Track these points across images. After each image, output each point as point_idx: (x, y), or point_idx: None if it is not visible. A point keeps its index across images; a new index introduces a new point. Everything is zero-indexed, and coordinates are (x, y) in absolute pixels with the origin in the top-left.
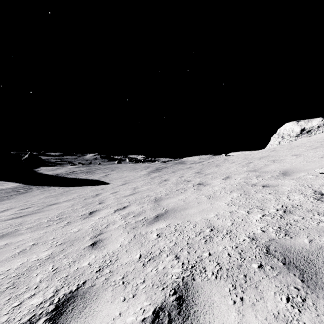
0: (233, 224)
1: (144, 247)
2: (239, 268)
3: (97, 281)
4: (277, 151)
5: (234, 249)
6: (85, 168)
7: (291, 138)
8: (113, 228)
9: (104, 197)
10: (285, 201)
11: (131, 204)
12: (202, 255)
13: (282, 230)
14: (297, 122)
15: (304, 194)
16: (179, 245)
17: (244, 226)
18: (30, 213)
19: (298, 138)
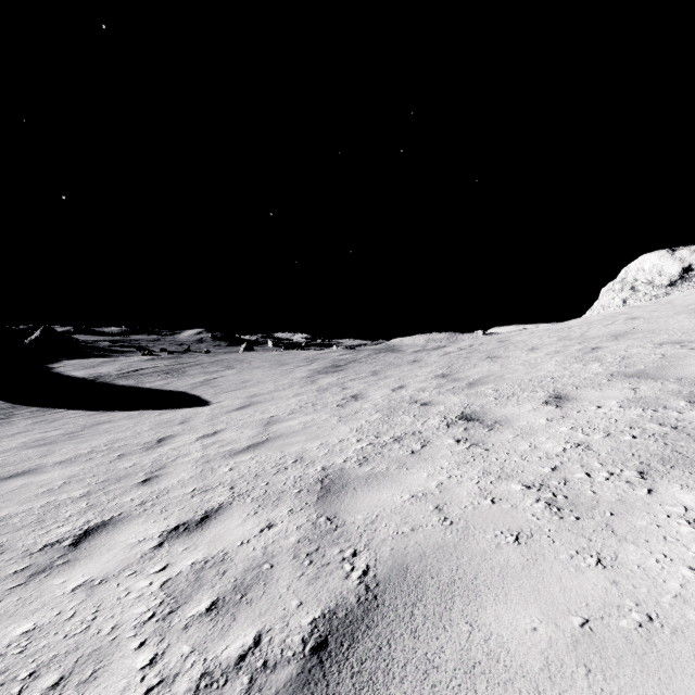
0: None
1: None
2: None
3: None
4: (648, 318)
5: None
6: (167, 363)
7: (656, 290)
8: None
9: (175, 451)
10: None
11: (237, 499)
12: None
13: None
14: (673, 252)
15: None
16: None
17: None
18: None
19: (674, 290)
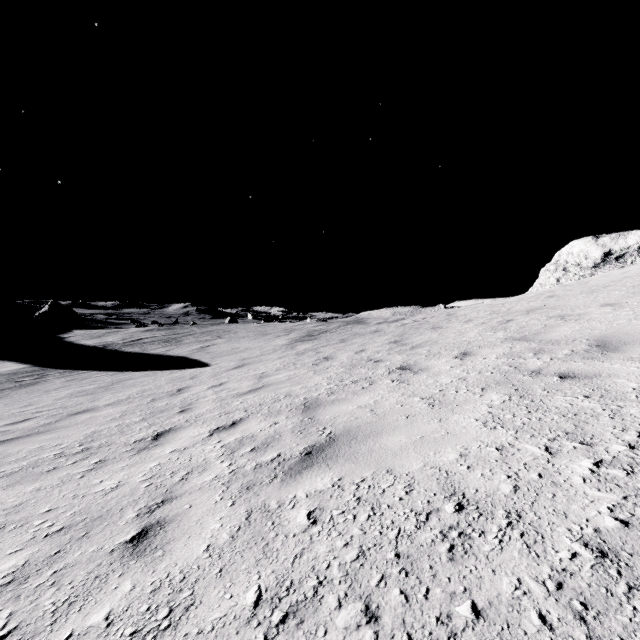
0: (519, 488)
1: (271, 559)
2: None
3: None
4: (560, 296)
5: (553, 596)
6: (164, 333)
7: (584, 271)
8: (198, 485)
9: (194, 395)
10: None
11: (251, 415)
12: (453, 615)
13: None
14: (596, 239)
15: None
16: (374, 561)
17: (553, 497)
18: (25, 433)
19: (597, 271)
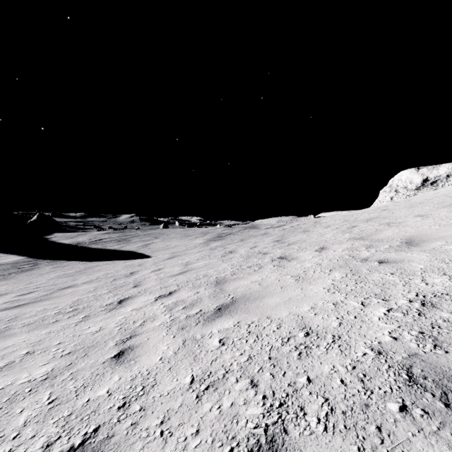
0: (342, 323)
1: (198, 362)
2: (365, 411)
3: (118, 428)
4: (390, 210)
5: (350, 372)
6: (117, 235)
7: (409, 192)
8: (151, 327)
9: (142, 276)
10: (420, 286)
11: (181, 288)
12: (297, 382)
13: (427, 337)
14: (418, 170)
15: (449, 275)
16: (257, 361)
17: (360, 327)
18: (32, 301)
19: (418, 192)
